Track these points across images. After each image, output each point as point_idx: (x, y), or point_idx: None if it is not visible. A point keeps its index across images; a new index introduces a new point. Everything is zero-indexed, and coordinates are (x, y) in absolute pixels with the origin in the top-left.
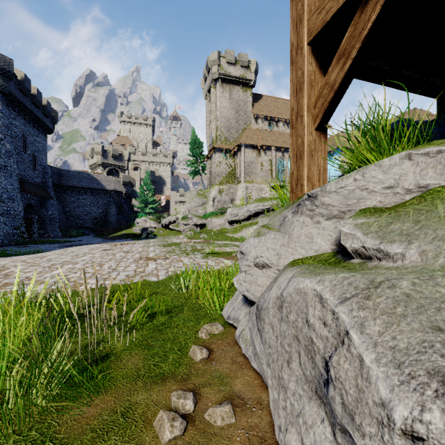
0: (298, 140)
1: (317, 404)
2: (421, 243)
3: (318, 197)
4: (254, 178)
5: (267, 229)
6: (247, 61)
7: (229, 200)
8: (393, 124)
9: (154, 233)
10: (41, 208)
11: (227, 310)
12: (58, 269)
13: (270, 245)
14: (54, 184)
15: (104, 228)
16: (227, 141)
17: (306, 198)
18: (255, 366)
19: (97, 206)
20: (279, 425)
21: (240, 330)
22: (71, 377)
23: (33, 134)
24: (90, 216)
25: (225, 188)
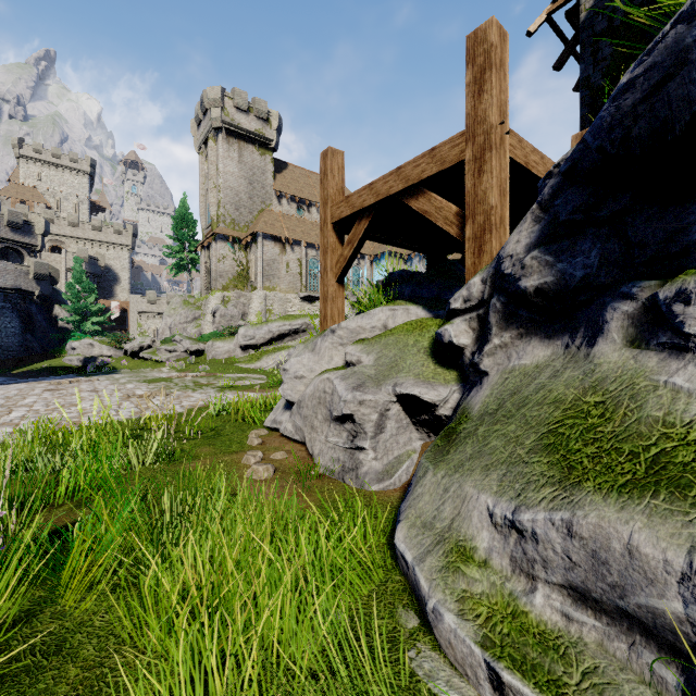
0: (325, 288)
1: (327, 423)
2: (371, 356)
3: (336, 331)
4: (277, 284)
5: (303, 352)
6: (267, 112)
7: (238, 315)
8: (396, 273)
9: (110, 365)
10: None
11: (270, 420)
12: (13, 412)
13: (306, 363)
14: None
15: None
16: (236, 225)
17: (329, 331)
18: (297, 437)
19: None
20: (311, 446)
21: (284, 426)
22: (177, 450)
23: None
24: None
25: (233, 296)
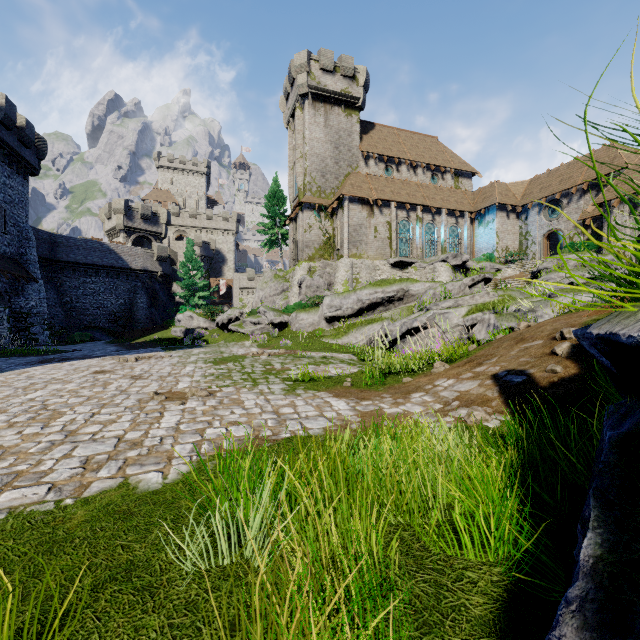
0: None
1: None
2: None
3: None
4: (364, 250)
5: None
6: (353, 68)
7: (324, 285)
8: None
9: (203, 337)
10: (16, 297)
11: None
12: None
13: None
14: (43, 258)
15: (127, 329)
16: (322, 193)
17: None
18: None
19: (116, 295)
20: None
21: None
22: None
23: (1, 173)
24: (105, 310)
25: (318, 267)
